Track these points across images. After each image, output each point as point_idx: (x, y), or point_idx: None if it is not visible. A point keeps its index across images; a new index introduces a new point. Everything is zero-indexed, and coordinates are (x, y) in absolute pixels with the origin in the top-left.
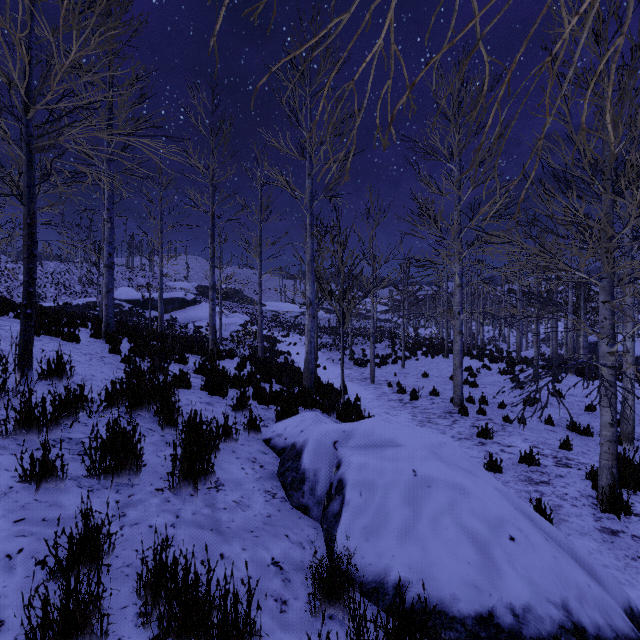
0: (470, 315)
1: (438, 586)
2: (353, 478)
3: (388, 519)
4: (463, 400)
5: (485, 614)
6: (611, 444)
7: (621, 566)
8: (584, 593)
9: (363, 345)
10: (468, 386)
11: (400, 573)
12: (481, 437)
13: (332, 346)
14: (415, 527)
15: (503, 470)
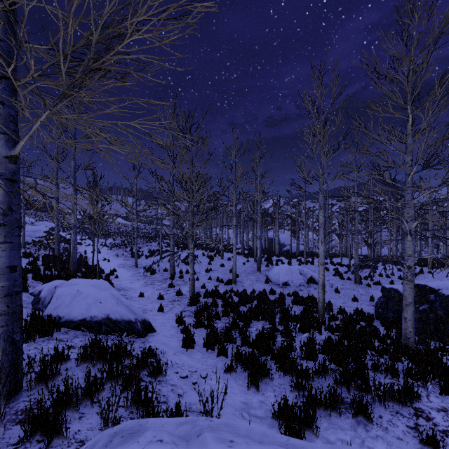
0: (210, 224)
1: (72, 315)
2: (56, 295)
3: (63, 303)
4: (174, 272)
5: (83, 319)
6: (192, 281)
7: (175, 318)
8: (118, 312)
9: (144, 244)
10: (188, 265)
11: (62, 315)
12: (170, 288)
13: (121, 245)
14: (71, 304)
15: (166, 299)
